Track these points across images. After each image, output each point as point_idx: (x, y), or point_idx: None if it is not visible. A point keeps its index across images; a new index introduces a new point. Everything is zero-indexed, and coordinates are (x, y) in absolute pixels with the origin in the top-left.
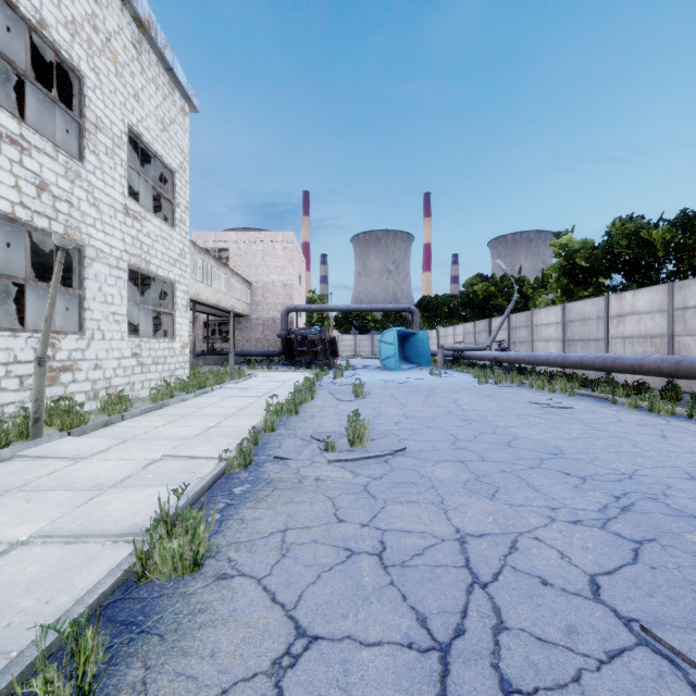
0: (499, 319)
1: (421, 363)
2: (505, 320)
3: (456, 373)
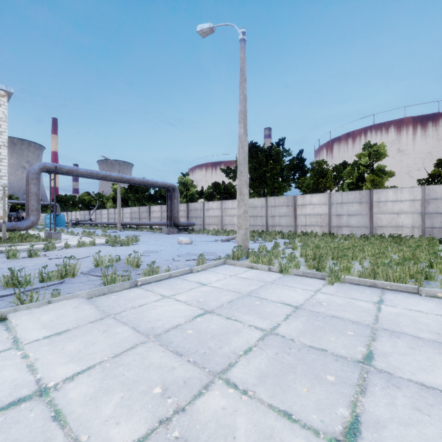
0: (93, 211)
1: (61, 226)
2: (94, 211)
3: (76, 228)
